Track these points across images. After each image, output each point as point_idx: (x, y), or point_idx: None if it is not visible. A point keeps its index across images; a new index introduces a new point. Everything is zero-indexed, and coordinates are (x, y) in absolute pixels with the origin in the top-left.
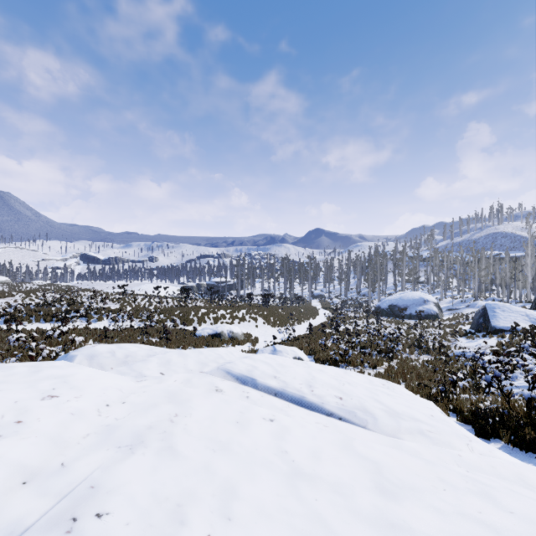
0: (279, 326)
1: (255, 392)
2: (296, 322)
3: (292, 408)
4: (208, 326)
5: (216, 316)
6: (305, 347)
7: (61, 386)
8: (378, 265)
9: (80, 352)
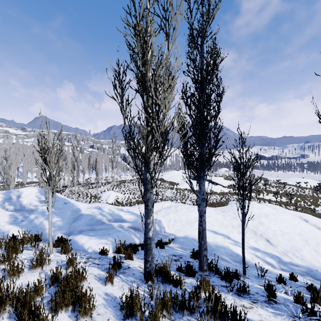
0: None
1: (303, 221)
2: None
3: (311, 226)
4: None
5: None
6: None
7: (263, 207)
8: None
9: (264, 204)
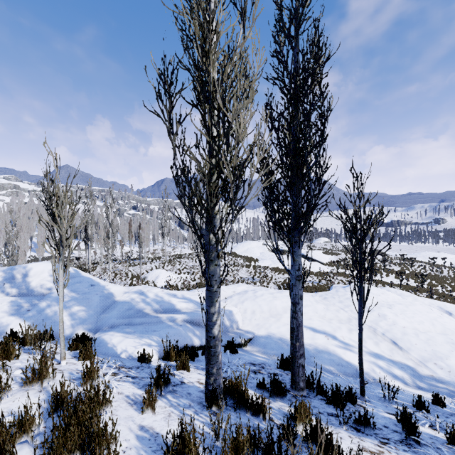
0: None
1: (446, 314)
2: None
3: None
4: None
5: None
6: None
7: (384, 293)
8: None
9: (384, 288)
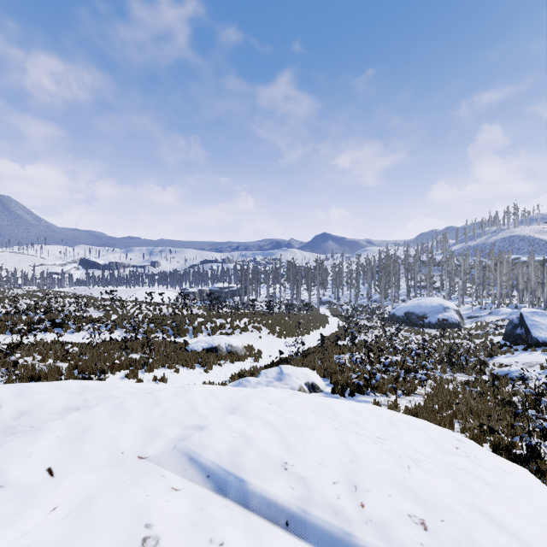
0: (285, 336)
1: (238, 539)
2: (305, 331)
3: None
4: (205, 337)
5: (214, 326)
6: (318, 367)
7: None
8: (392, 270)
9: None
